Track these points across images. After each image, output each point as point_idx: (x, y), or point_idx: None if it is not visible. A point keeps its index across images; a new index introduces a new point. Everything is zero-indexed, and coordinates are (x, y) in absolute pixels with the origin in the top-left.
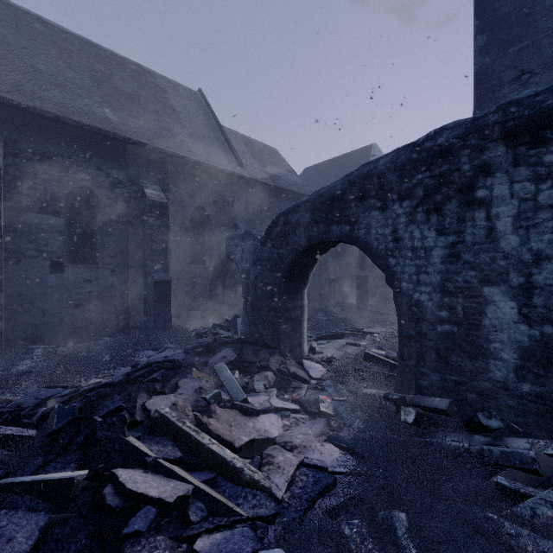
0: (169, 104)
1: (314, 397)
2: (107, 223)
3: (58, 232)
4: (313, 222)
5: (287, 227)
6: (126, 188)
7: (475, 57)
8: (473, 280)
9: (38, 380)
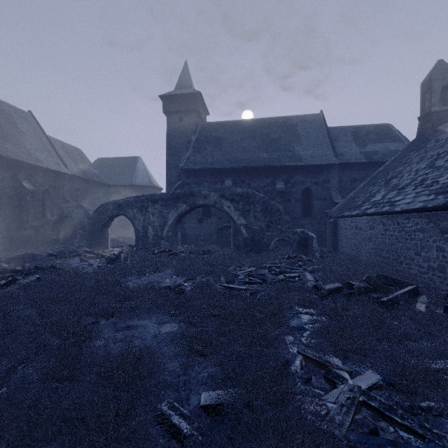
0: (18, 127)
1: None
2: (0, 198)
3: None
4: (114, 209)
5: (104, 209)
6: (9, 181)
7: (166, 156)
8: (147, 225)
9: None
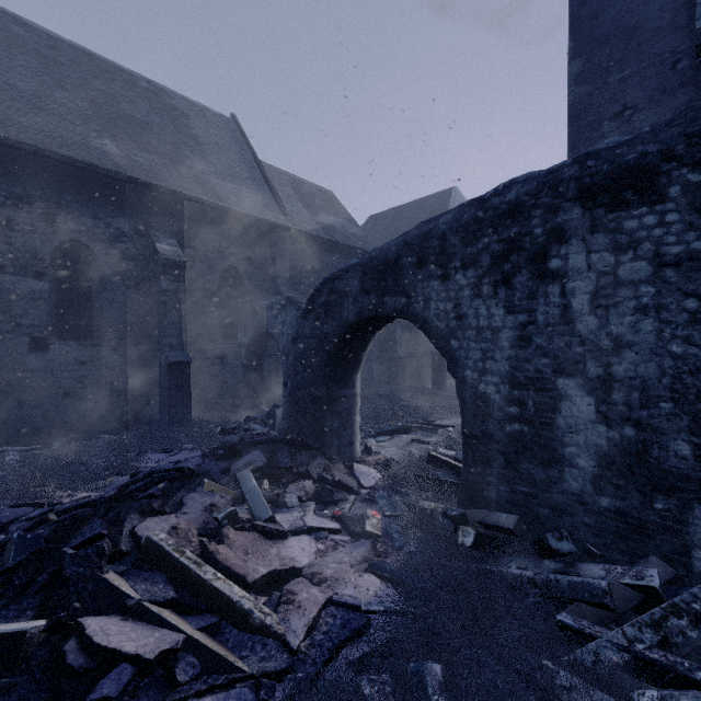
0: (192, 133)
1: (362, 512)
2: (107, 287)
3: (40, 299)
4: (363, 292)
5: (333, 297)
6: (132, 243)
7: (570, 86)
8: (545, 369)
9: (4, 496)
